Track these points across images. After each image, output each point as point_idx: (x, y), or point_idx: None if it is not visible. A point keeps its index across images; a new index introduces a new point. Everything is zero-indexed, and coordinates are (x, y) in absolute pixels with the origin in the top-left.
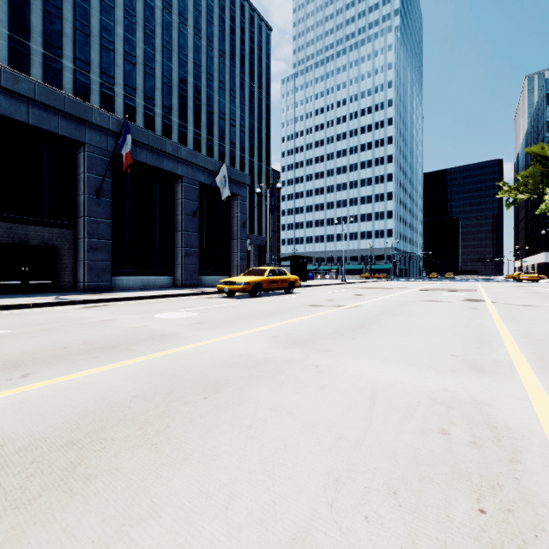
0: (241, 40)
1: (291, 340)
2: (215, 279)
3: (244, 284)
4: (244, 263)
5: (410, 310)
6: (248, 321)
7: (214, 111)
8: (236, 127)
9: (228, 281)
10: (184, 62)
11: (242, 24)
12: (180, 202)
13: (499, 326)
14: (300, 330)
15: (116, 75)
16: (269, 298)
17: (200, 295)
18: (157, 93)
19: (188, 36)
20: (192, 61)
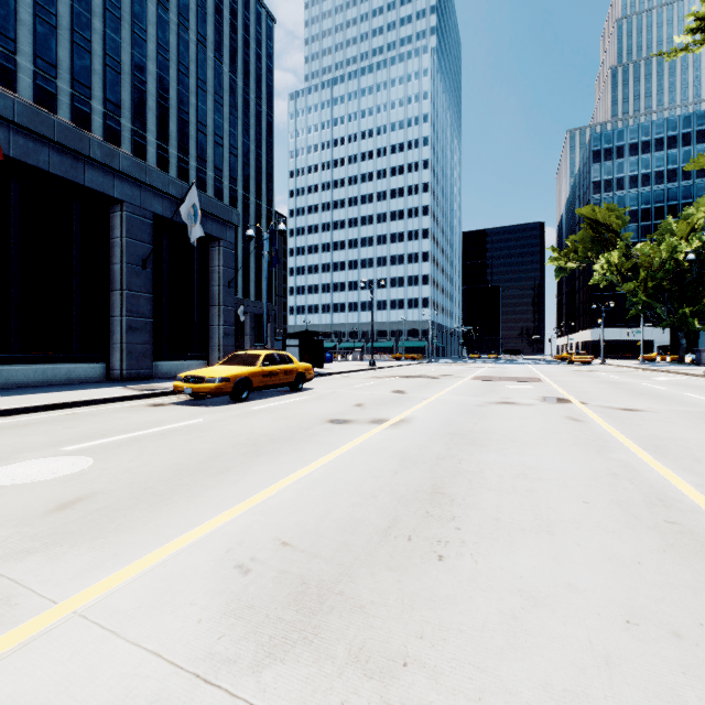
0: (231, 26)
1: (285, 585)
2: (183, 365)
3: (219, 381)
4: (231, 342)
5: (492, 430)
6: (198, 485)
7: (189, 119)
8: (223, 147)
9: (192, 376)
10: (140, 39)
11: (232, 4)
12: (118, 243)
13: (662, 471)
14: (312, 522)
15: (19, 37)
16: (263, 404)
17: (144, 398)
18: (95, 79)
19: (148, 3)
20: (155, 41)
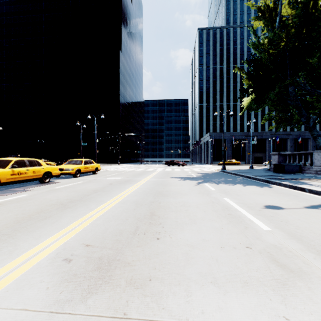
0: None
1: None
2: None
3: None
4: None
5: None
6: None
7: None
8: None
9: None
10: None
11: None
12: (310, 144)
13: None
14: None
15: None
16: None
17: None
18: None
19: None
20: None
